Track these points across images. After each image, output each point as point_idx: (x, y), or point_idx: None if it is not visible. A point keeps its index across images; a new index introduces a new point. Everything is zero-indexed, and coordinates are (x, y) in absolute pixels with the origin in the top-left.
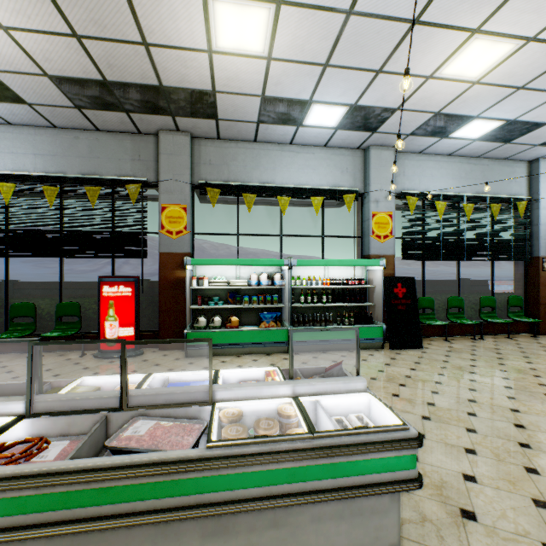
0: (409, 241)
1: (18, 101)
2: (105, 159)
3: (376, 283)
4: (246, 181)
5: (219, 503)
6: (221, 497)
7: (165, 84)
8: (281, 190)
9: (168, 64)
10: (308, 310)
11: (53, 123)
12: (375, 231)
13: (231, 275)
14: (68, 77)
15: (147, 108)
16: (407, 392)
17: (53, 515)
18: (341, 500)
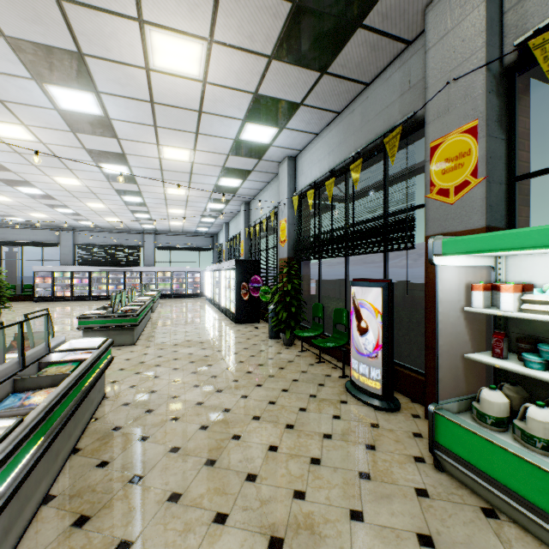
0: None
1: (294, 107)
2: (373, 119)
3: None
4: None
5: None
6: None
7: None
8: None
9: None
10: None
11: (332, 110)
12: None
13: None
14: (277, 40)
15: None
16: None
17: None
18: None
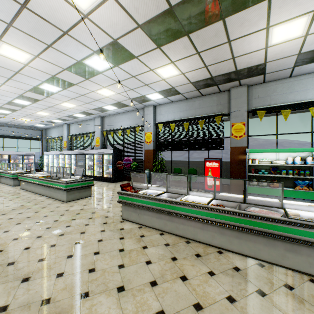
0: None
1: (178, 94)
2: (205, 107)
3: None
4: (283, 102)
5: (294, 238)
6: (294, 237)
7: (238, 69)
8: (312, 103)
9: (242, 61)
10: None
11: (186, 98)
12: None
13: (272, 157)
14: (198, 80)
15: (226, 81)
16: None
17: (234, 223)
18: None
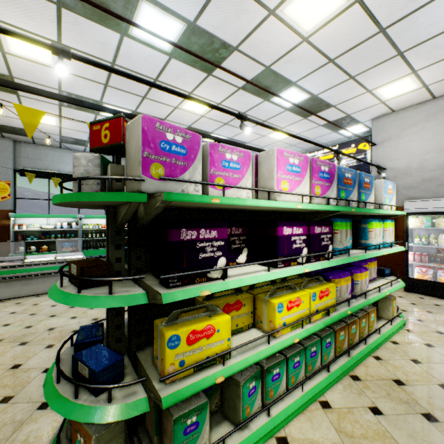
0: None
1: None
2: None
3: None
4: (55, 170)
5: (27, 275)
6: (27, 274)
7: None
8: None
9: (0, 119)
10: (95, 242)
11: None
12: None
13: (44, 223)
14: None
15: None
16: None
17: None
18: None
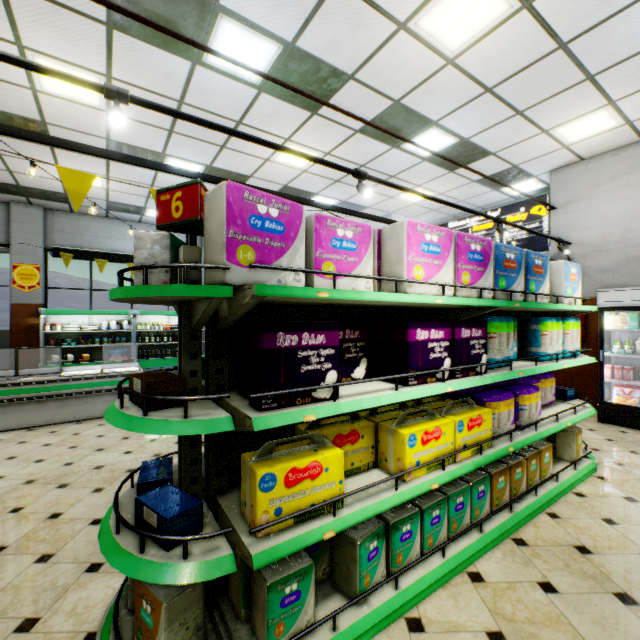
0: None
1: None
2: None
3: None
4: (100, 248)
5: (65, 393)
6: (65, 392)
7: (22, 185)
8: (132, 257)
9: (28, 179)
10: (155, 348)
11: None
12: None
13: (85, 322)
14: None
15: (1, 191)
16: None
17: None
18: (115, 395)
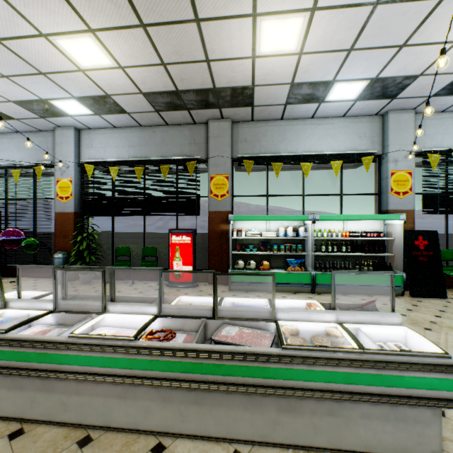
0: (430, 196)
1: (122, 112)
2: (172, 145)
3: (395, 236)
4: (274, 152)
5: (292, 388)
6: (293, 384)
7: (217, 86)
8: (304, 157)
9: (221, 72)
10: (328, 258)
11: (140, 123)
12: (394, 188)
13: (262, 228)
14: (154, 92)
15: (202, 105)
16: (433, 336)
17: (188, 376)
18: (386, 406)
